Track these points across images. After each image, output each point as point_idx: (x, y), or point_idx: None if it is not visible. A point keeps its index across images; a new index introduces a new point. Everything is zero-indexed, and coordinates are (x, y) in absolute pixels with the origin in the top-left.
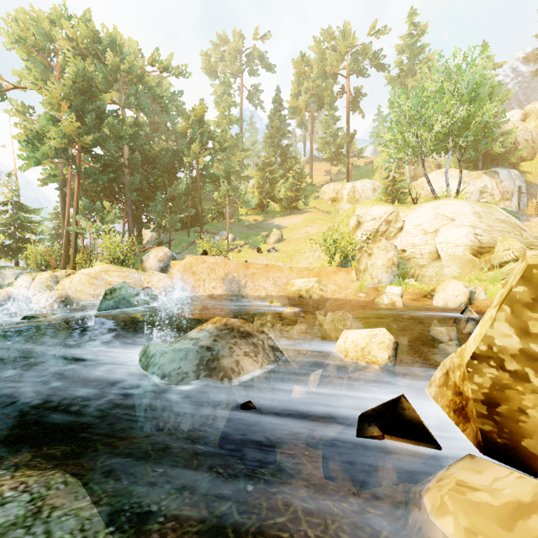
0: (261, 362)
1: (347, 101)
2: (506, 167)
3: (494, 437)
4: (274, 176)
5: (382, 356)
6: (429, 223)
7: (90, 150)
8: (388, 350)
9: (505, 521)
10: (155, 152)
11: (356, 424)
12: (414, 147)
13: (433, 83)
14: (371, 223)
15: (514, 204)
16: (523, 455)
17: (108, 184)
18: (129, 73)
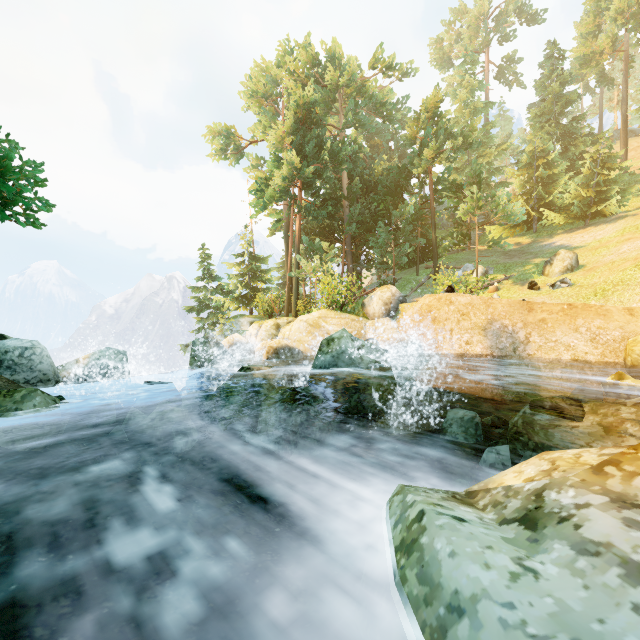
0: None
1: None
2: None
3: None
4: (551, 172)
5: None
6: None
7: (310, 185)
8: None
9: None
10: (377, 175)
11: None
12: None
13: None
14: None
15: None
16: None
17: (326, 223)
18: (348, 86)
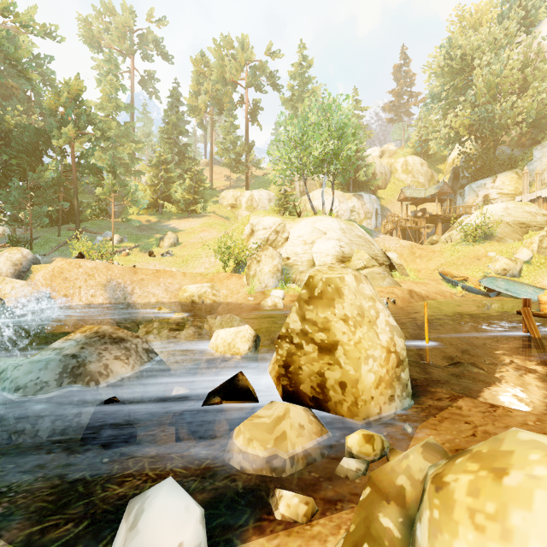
0: (133, 364)
1: (246, 111)
2: (369, 192)
3: (288, 388)
4: (170, 176)
5: (243, 347)
6: (309, 235)
7: None
8: (249, 342)
9: (271, 429)
10: (9, 126)
11: (204, 398)
12: (298, 168)
13: (312, 116)
14: (262, 232)
15: (373, 223)
16: (301, 395)
17: None
18: None
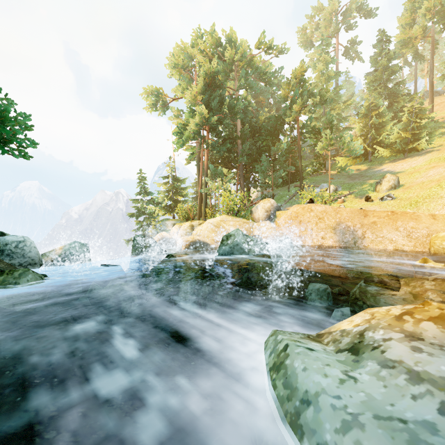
0: None
1: None
2: None
3: None
4: (381, 120)
5: None
6: None
7: (214, 129)
8: None
9: None
10: (261, 122)
11: None
12: None
13: None
14: None
15: None
16: None
17: (226, 155)
18: (241, 60)
